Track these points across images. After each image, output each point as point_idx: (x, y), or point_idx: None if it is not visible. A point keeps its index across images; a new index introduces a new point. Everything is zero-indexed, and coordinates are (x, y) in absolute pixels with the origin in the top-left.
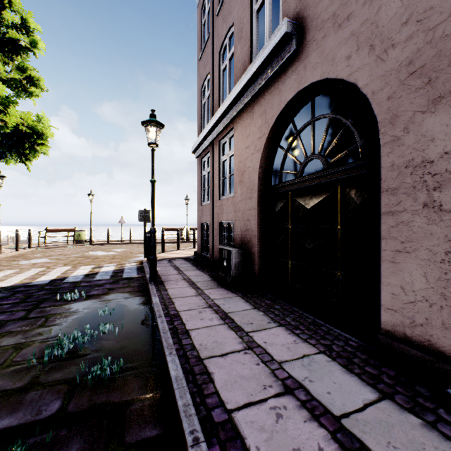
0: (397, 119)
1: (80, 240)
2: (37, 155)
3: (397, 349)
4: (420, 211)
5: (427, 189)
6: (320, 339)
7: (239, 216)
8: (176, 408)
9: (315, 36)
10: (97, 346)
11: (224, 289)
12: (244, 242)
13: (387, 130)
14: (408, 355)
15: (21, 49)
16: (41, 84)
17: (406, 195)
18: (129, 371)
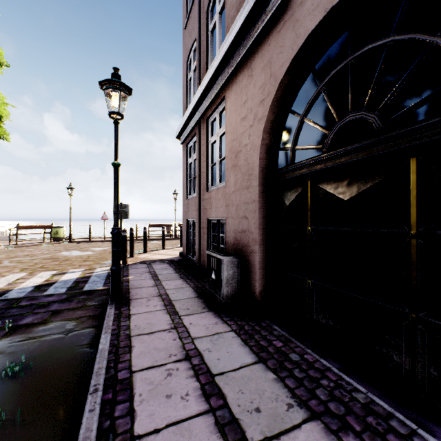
0: None
1: (58, 238)
2: None
3: None
4: None
5: None
6: None
7: (232, 212)
8: None
9: None
10: None
11: (211, 314)
12: (238, 247)
13: None
14: None
15: None
16: (0, 57)
17: None
18: None
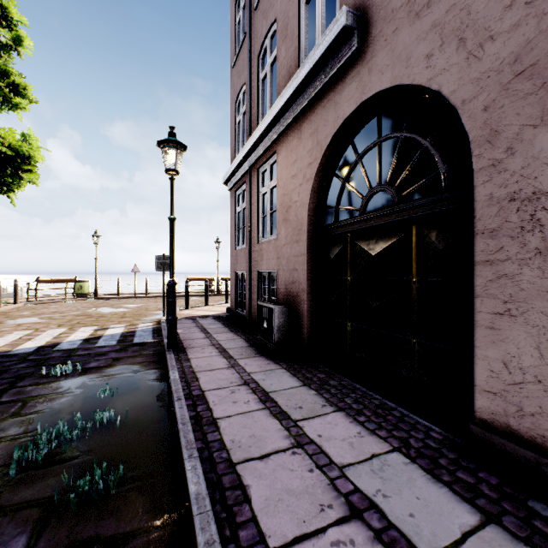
0: (498, 136)
1: (82, 293)
2: (23, 184)
3: (497, 445)
4: (530, 260)
5: (541, 230)
6: (392, 429)
7: (283, 264)
8: (195, 545)
9: (383, 31)
10: (90, 444)
11: (264, 358)
12: (289, 298)
13: (483, 151)
14: (513, 455)
15: (1, 47)
16: (29, 93)
17: (510, 238)
18: (131, 483)
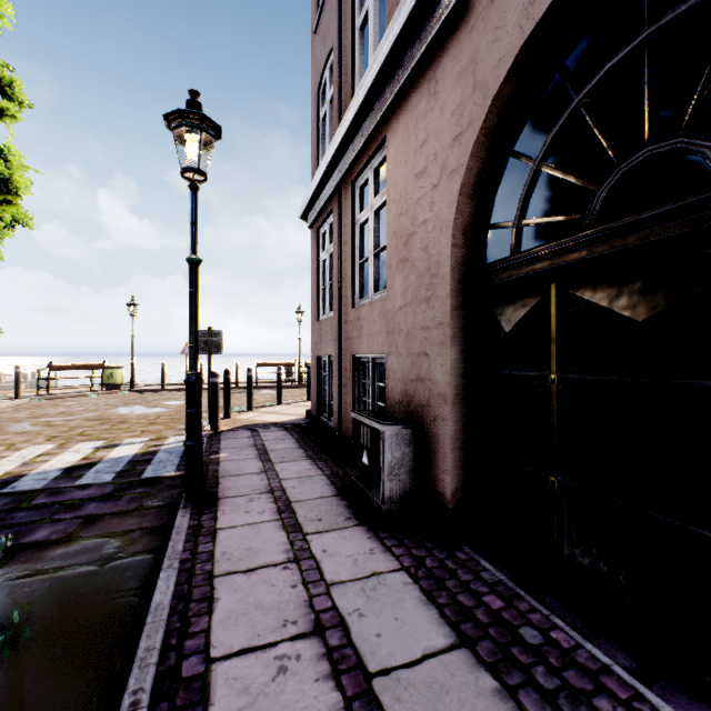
0: None
1: (113, 384)
2: None
3: None
4: None
5: None
6: None
7: (398, 344)
8: None
9: None
10: None
11: (362, 533)
12: (411, 408)
13: None
14: None
15: None
16: (19, 92)
17: None
18: None
